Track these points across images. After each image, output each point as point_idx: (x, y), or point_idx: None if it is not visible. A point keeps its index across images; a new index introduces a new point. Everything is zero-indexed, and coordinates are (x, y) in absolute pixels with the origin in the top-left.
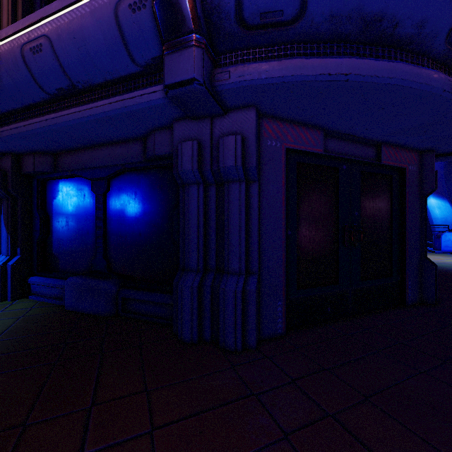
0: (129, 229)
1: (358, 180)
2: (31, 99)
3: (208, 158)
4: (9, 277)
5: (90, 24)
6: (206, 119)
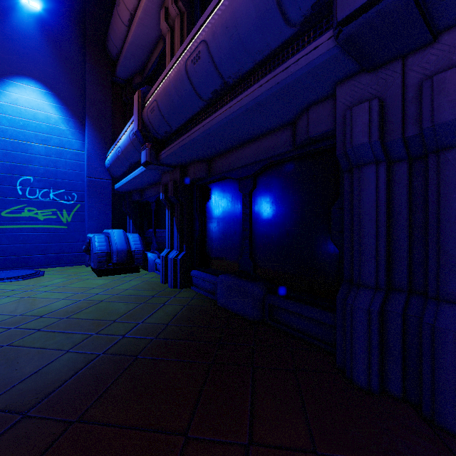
0: (275, 228)
1: None
2: (192, 111)
3: (397, 120)
4: (178, 268)
5: (242, 1)
6: (393, 63)
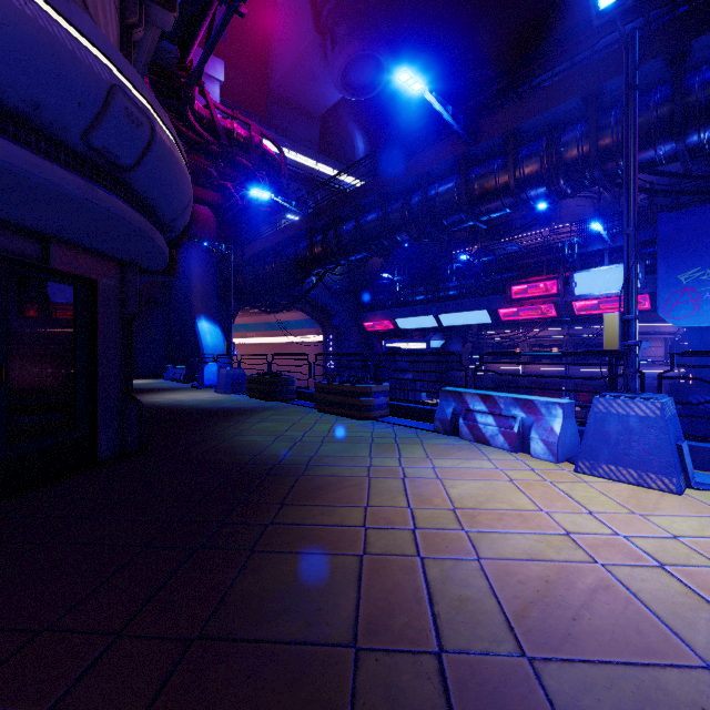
0: None
1: (2, 286)
2: None
3: None
4: None
5: None
6: None
